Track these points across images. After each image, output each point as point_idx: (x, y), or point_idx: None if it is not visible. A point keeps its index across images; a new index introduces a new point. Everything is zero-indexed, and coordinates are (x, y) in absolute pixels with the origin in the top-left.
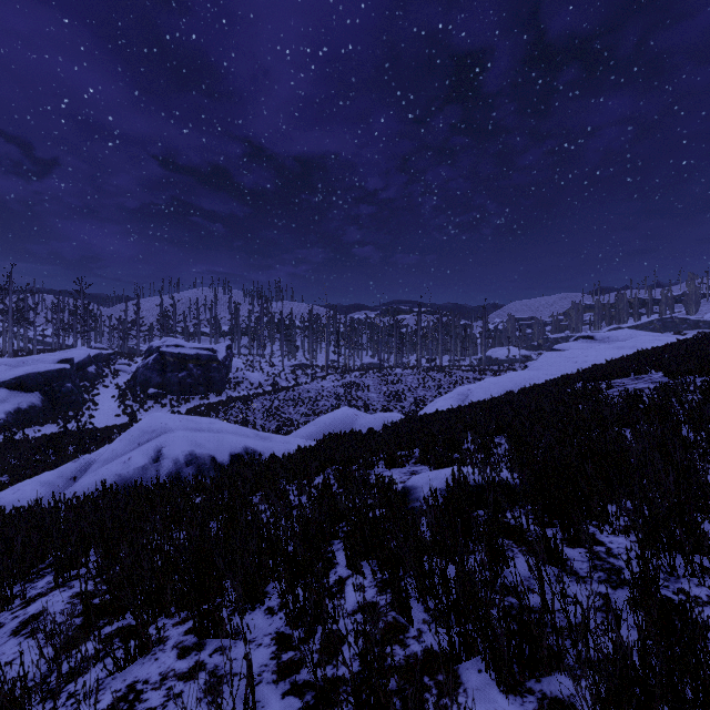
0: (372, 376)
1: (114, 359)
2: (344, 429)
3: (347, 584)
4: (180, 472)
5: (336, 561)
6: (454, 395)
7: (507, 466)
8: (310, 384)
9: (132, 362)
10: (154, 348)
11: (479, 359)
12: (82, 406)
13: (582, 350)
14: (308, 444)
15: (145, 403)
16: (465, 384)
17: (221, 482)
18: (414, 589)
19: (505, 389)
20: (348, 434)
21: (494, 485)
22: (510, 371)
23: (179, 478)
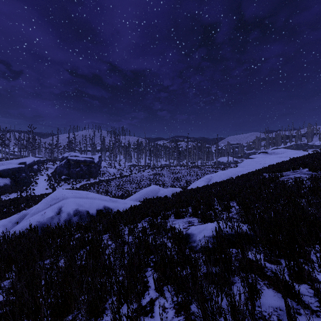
0: (166, 170)
1: (46, 162)
2: (153, 196)
3: (156, 304)
4: (70, 219)
5: (149, 285)
6: (204, 179)
7: (243, 221)
8: (137, 174)
9: (55, 163)
10: (65, 157)
11: (215, 162)
12: (30, 184)
13: (263, 158)
14: (136, 203)
15: (60, 183)
16: (208, 174)
17: (90, 225)
18: (200, 317)
19: (228, 176)
20: (155, 198)
21: (239, 235)
22: (229, 167)
23: (69, 223)
